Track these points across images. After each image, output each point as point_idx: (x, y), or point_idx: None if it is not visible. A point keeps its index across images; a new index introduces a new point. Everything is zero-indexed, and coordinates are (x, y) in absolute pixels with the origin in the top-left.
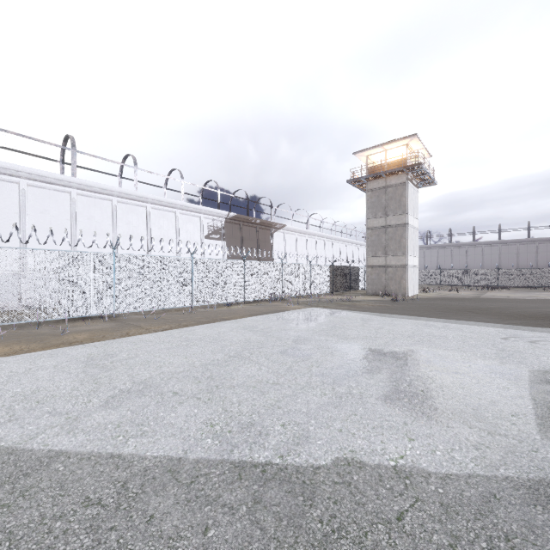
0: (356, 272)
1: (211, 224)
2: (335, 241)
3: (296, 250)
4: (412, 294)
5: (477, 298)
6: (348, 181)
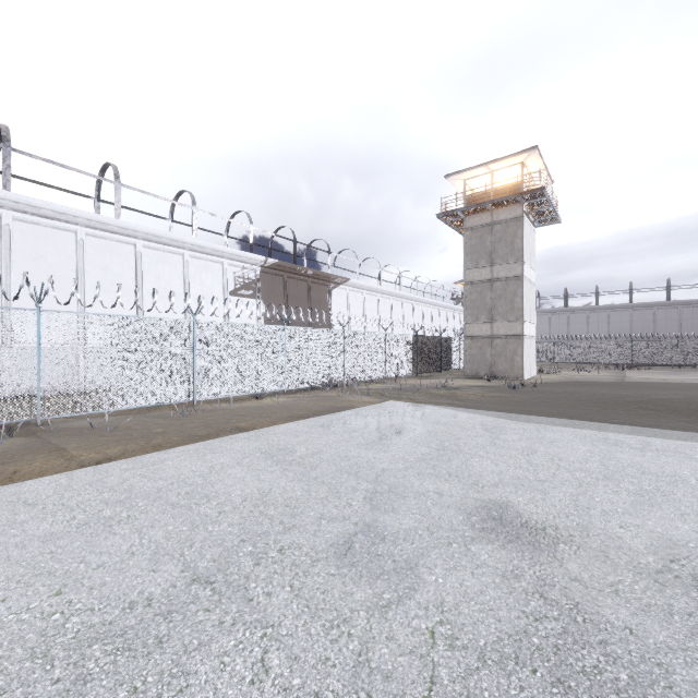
0: (448, 345)
1: (240, 275)
2: (417, 302)
3: (364, 314)
4: (528, 376)
5: (623, 382)
6: (438, 216)
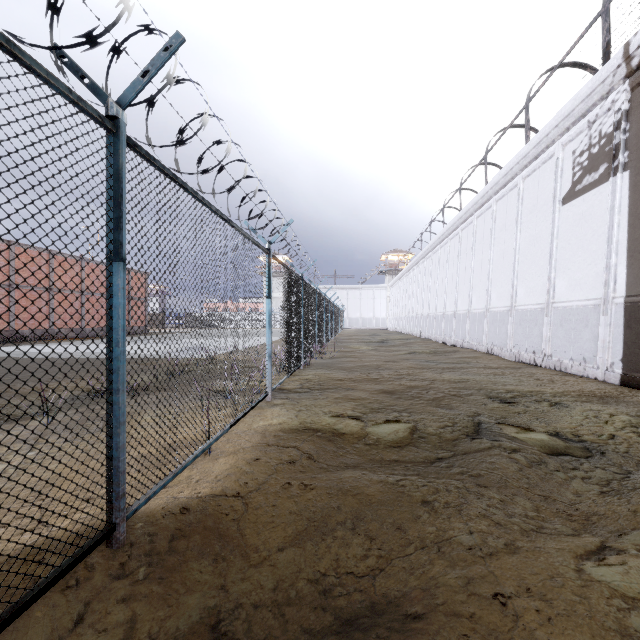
0: None
1: (585, 145)
2: None
3: None
4: None
5: None
6: None
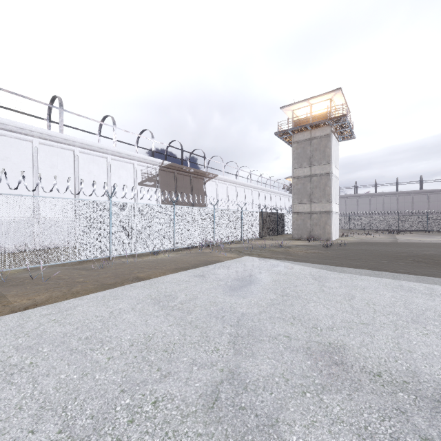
0: (282, 218)
1: (145, 171)
2: (261, 190)
3: (227, 198)
4: (334, 238)
5: (397, 242)
6: (276, 133)
